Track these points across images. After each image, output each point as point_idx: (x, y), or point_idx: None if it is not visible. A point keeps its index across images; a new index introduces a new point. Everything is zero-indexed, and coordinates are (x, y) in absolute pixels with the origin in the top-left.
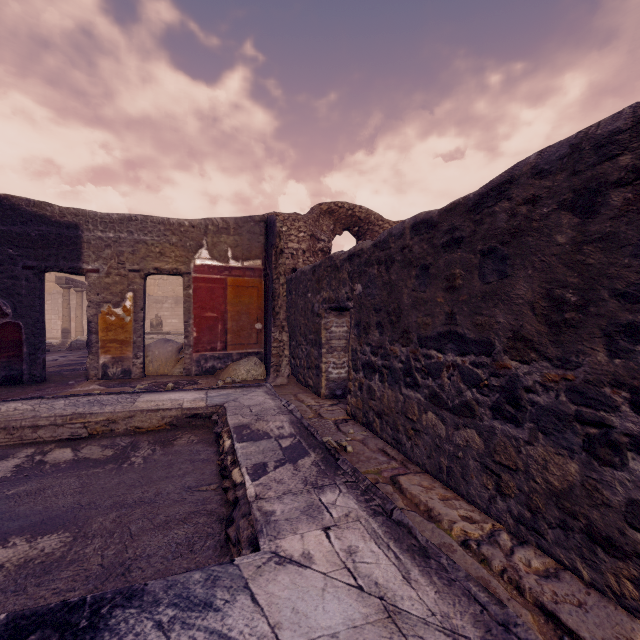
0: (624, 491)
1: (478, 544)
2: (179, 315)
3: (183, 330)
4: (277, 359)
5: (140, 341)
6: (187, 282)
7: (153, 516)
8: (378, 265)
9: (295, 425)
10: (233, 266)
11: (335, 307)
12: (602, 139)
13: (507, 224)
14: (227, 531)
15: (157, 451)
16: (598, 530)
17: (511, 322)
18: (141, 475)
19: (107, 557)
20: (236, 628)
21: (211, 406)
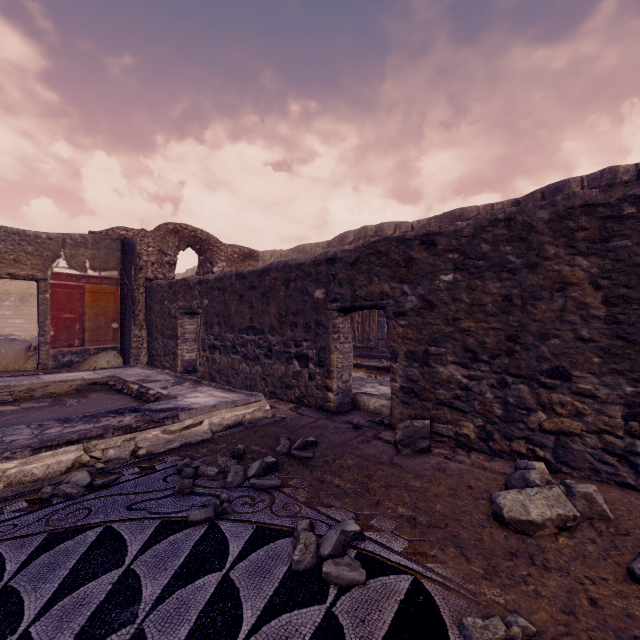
0: (292, 370)
1: None
2: None
3: None
4: (137, 351)
5: None
6: (44, 287)
7: None
8: (218, 290)
9: (173, 376)
10: (91, 275)
11: (189, 312)
12: (290, 266)
13: (269, 285)
14: None
15: (82, 400)
16: (288, 384)
17: (270, 322)
18: (85, 406)
19: None
20: (182, 403)
21: (106, 377)
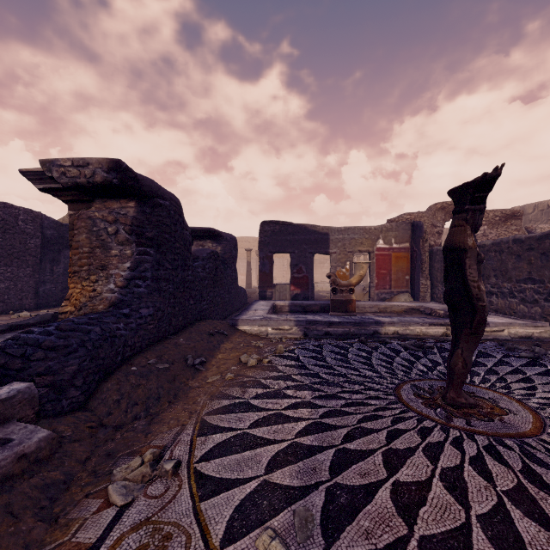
0: None
1: None
2: None
3: None
4: (423, 294)
5: None
6: (372, 256)
7: None
8: (494, 252)
9: None
10: (394, 247)
11: None
12: None
13: (549, 246)
14: None
15: (411, 316)
16: None
17: (549, 274)
18: None
19: None
20: None
21: (418, 306)
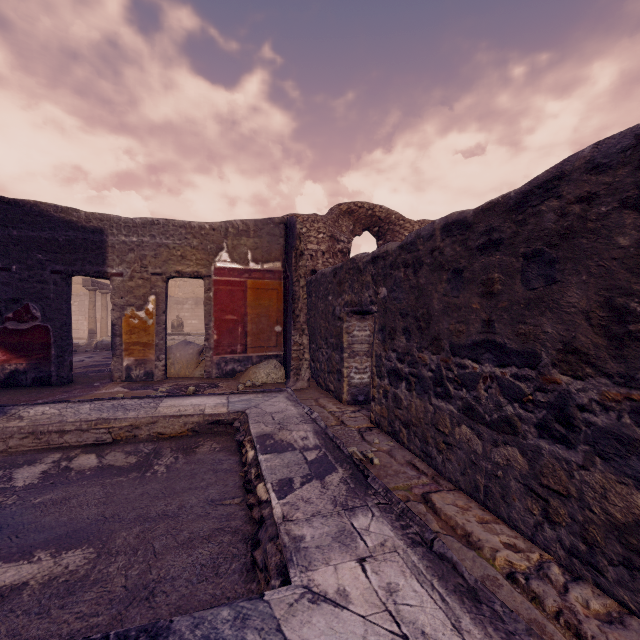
0: None
1: (526, 578)
2: (199, 316)
3: (203, 331)
4: (297, 362)
5: (162, 344)
6: (208, 285)
7: (177, 532)
8: (405, 268)
9: (319, 436)
10: (253, 268)
11: (357, 311)
12: None
13: (556, 225)
14: (253, 554)
15: (180, 459)
16: None
17: (561, 332)
18: (164, 485)
19: (131, 578)
20: None
21: (233, 412)
